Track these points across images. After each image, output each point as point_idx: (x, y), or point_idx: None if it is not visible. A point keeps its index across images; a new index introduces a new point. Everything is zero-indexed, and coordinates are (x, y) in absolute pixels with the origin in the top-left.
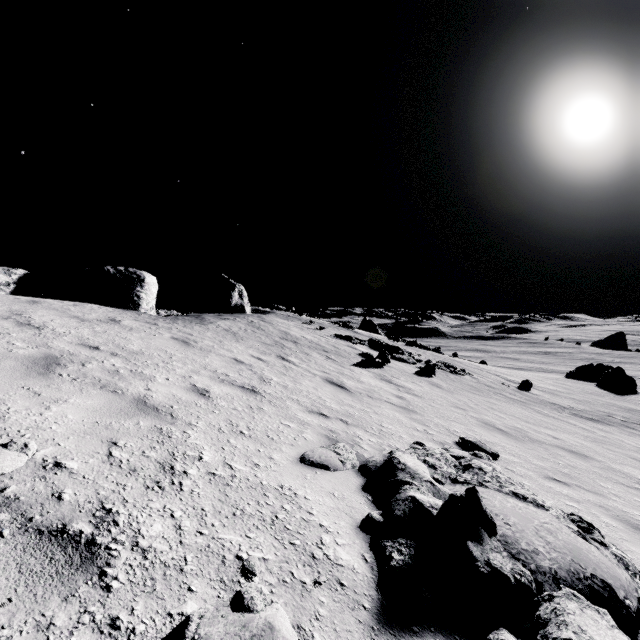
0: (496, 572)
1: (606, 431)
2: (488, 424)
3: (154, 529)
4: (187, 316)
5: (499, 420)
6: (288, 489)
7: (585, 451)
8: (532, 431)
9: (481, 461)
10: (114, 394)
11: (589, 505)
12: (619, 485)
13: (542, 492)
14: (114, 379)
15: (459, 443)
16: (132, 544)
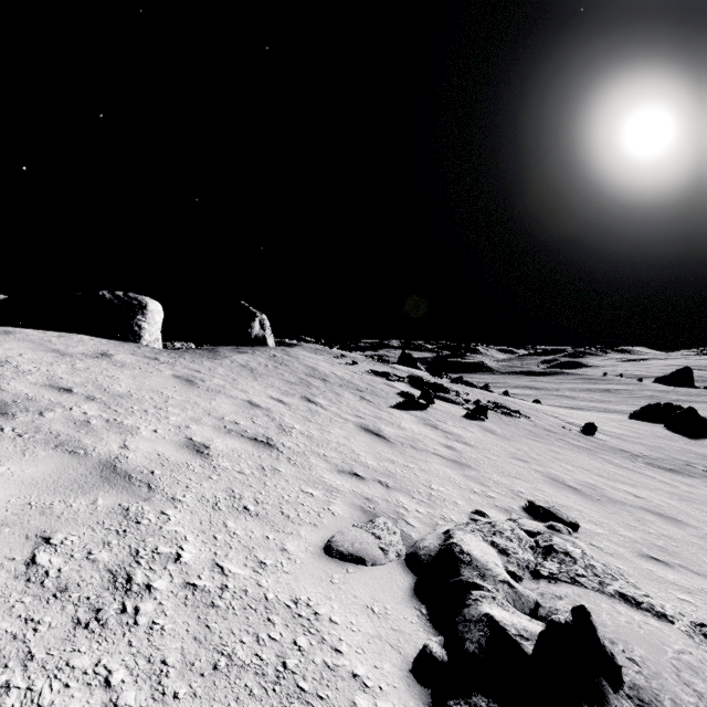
0: None
1: (690, 485)
2: (556, 480)
3: None
4: (199, 349)
5: (568, 474)
6: (305, 605)
7: (675, 514)
8: (608, 488)
9: (561, 537)
10: (72, 456)
11: (705, 597)
12: None
13: (644, 580)
14: (79, 433)
15: (527, 509)
16: None
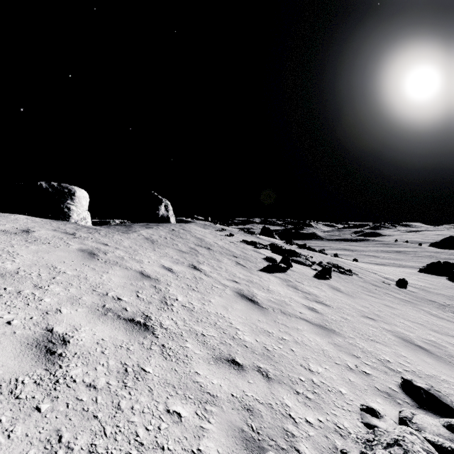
0: None
1: None
2: (406, 340)
3: None
4: (119, 225)
5: (411, 331)
6: None
7: None
8: (448, 345)
9: None
10: None
11: None
12: None
13: None
14: None
15: (405, 388)
16: None
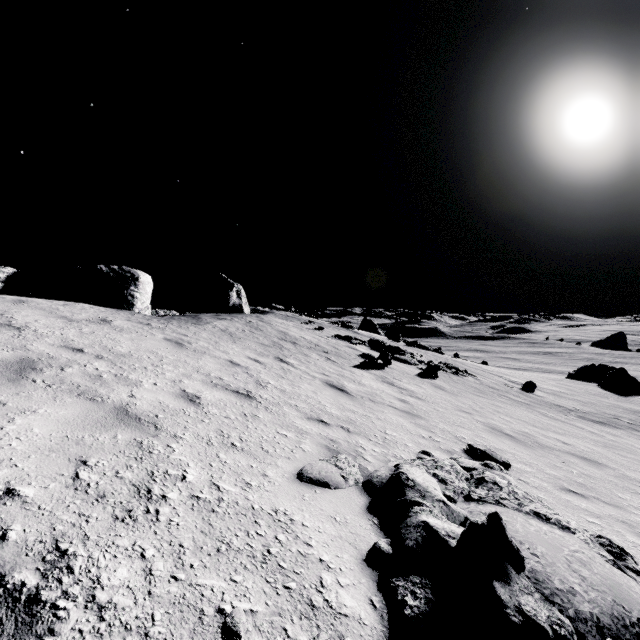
0: (530, 622)
1: (614, 435)
2: (495, 429)
3: (118, 576)
4: (184, 316)
5: (506, 424)
6: (283, 514)
7: (597, 457)
8: (541, 436)
9: (493, 472)
10: (92, 402)
11: (611, 521)
12: (637, 496)
13: (560, 507)
14: (95, 385)
15: (467, 451)
16: (87, 599)
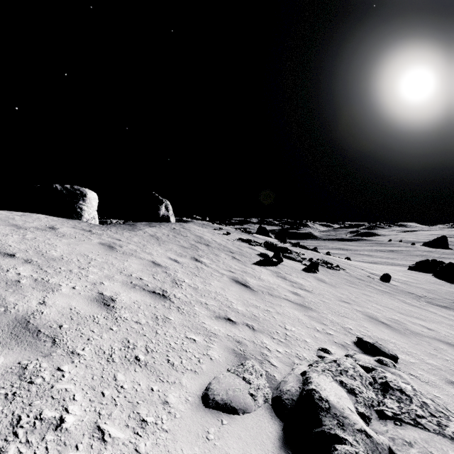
0: None
1: None
2: (372, 318)
3: None
4: (124, 224)
5: (379, 312)
6: None
7: None
8: (408, 323)
9: (389, 370)
10: None
11: None
12: None
13: None
14: (6, 292)
15: (357, 343)
16: None
